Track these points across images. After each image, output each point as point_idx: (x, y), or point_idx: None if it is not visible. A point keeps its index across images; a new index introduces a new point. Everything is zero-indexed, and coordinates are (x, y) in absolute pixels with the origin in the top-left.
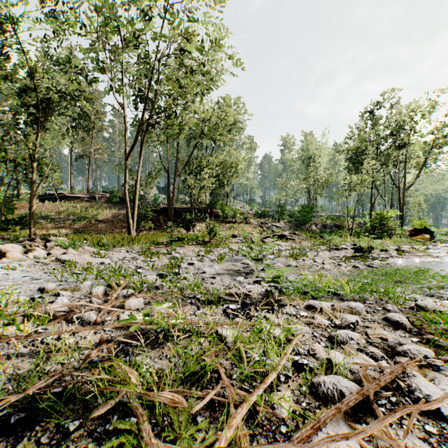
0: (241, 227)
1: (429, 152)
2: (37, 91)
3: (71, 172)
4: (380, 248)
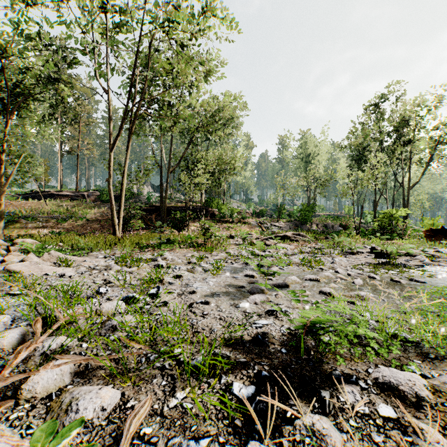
0: (239, 227)
1: (435, 148)
2: (5, 70)
3: (61, 169)
4: (412, 253)
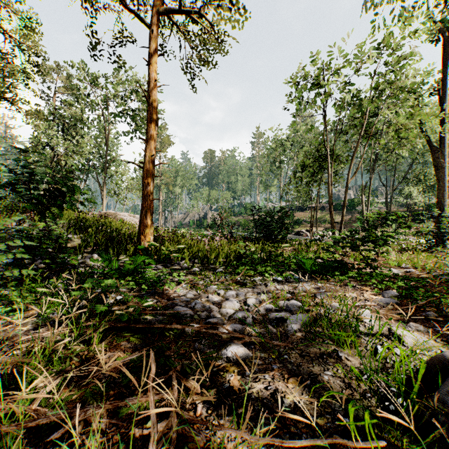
0: None
1: None
2: None
3: None
4: None
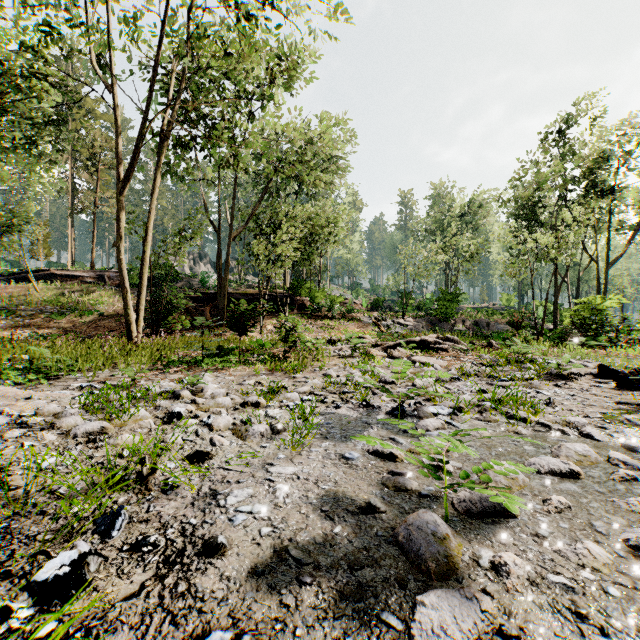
0: (343, 326)
1: None
2: None
3: (73, 238)
4: None
